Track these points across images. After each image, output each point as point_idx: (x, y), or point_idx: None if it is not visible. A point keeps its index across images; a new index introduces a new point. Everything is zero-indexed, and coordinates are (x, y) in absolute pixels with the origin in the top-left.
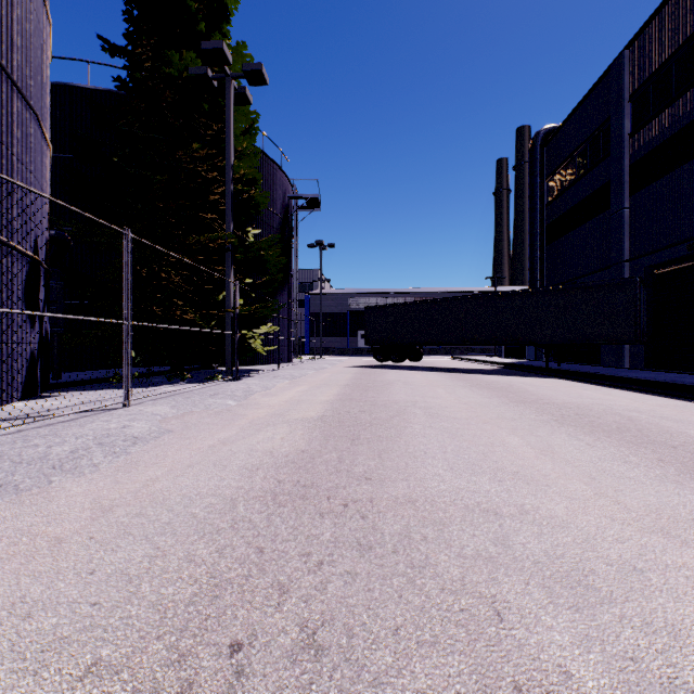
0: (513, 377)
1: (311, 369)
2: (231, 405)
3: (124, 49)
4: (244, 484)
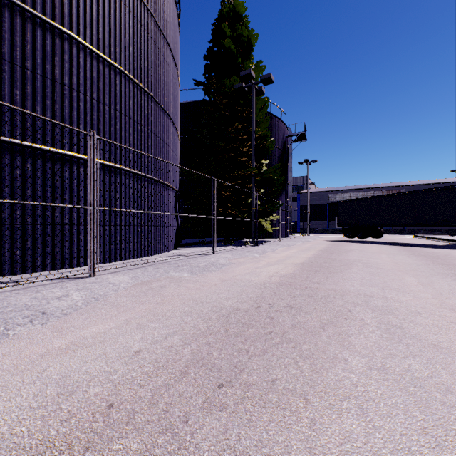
0: (455, 250)
1: (300, 241)
2: (256, 256)
3: (204, 83)
4: (267, 279)
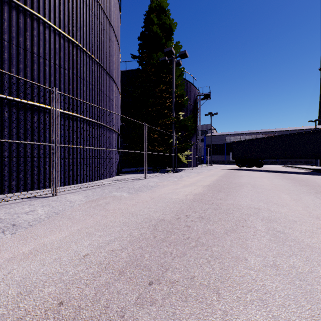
0: (313, 176)
1: (206, 169)
2: (176, 180)
3: (138, 56)
4: (184, 197)
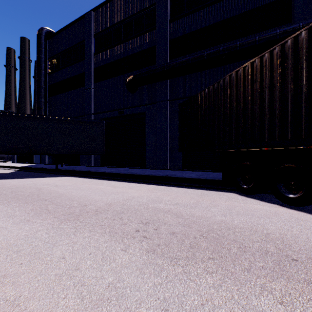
0: (35, 179)
1: None
2: None
3: None
4: None
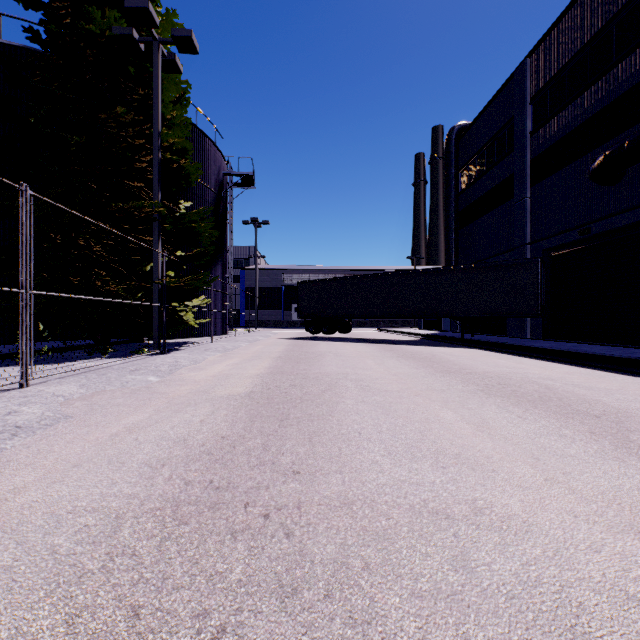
0: (434, 348)
1: (245, 341)
2: (152, 381)
3: (39, 0)
4: (140, 489)
